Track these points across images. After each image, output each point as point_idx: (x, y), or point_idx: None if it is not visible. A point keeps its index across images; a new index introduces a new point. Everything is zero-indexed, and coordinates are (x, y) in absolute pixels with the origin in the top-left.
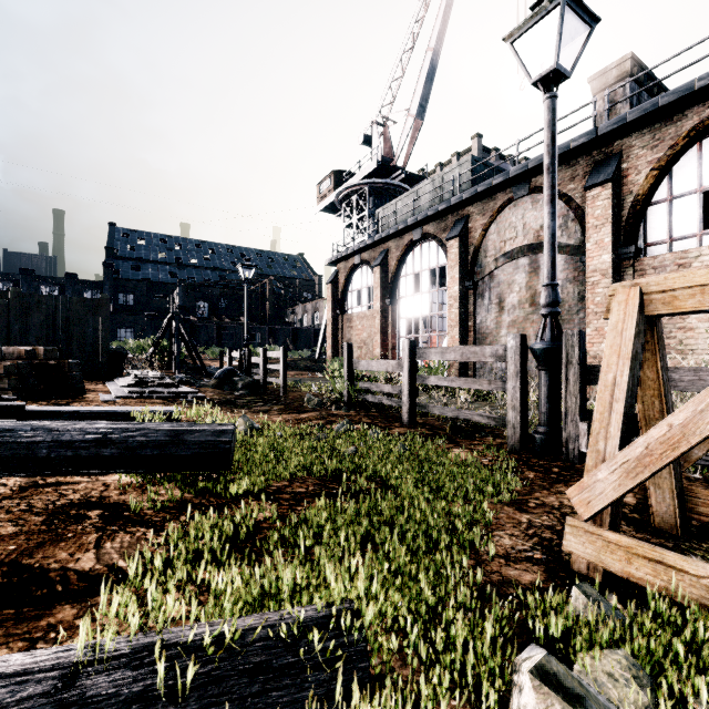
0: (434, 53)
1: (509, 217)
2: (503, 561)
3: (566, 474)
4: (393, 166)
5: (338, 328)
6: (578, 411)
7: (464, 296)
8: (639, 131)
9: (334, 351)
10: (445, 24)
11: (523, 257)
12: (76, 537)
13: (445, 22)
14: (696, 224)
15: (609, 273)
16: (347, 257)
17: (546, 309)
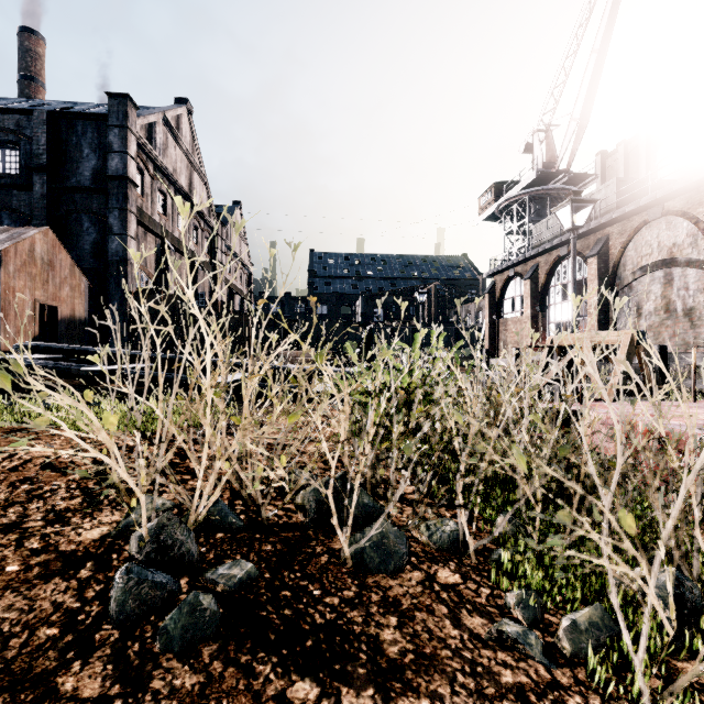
0: (599, 54)
1: (644, 236)
2: None
3: None
4: (554, 172)
5: (494, 331)
6: None
7: (604, 304)
8: None
9: (490, 351)
10: (612, 22)
11: (658, 270)
12: None
13: (612, 20)
14: None
15: None
16: (502, 271)
17: None
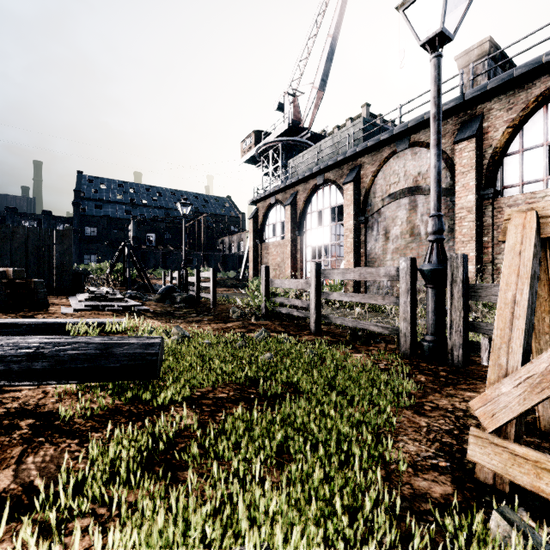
0: (333, 39)
1: (393, 166)
2: (411, 470)
3: (453, 378)
4: (301, 127)
5: (258, 254)
6: (462, 323)
7: (357, 228)
8: (497, 97)
9: (254, 272)
10: (342, 16)
11: (404, 198)
12: (1, 451)
13: (342, 15)
14: (542, 171)
15: (474, 209)
16: (264, 198)
17: (433, 236)
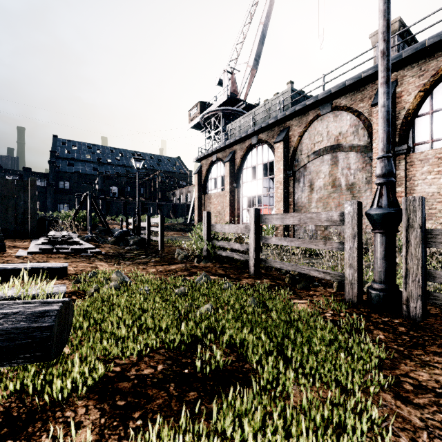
0: (264, 26)
1: (317, 127)
2: None
3: (417, 335)
4: (238, 99)
5: (202, 203)
6: (421, 272)
7: (286, 181)
8: (410, 65)
9: (199, 218)
10: (271, 7)
11: (327, 154)
12: None
13: (271, 6)
14: None
15: None
16: (207, 156)
17: (382, 178)
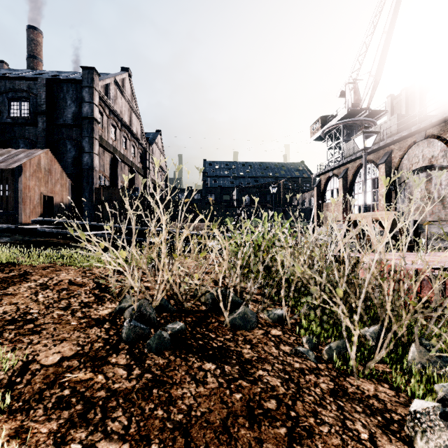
0: (388, 34)
1: (414, 151)
2: None
3: None
4: (359, 109)
5: (320, 210)
6: None
7: (388, 194)
8: None
9: (317, 223)
10: (396, 14)
11: (422, 173)
12: None
13: (396, 12)
14: None
15: None
16: (325, 173)
17: None
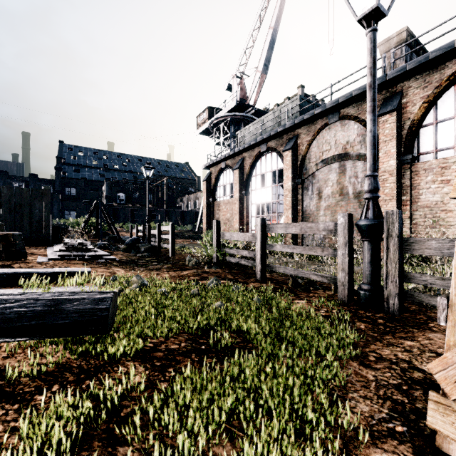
0: (274, 30)
1: (325, 136)
2: (368, 438)
3: (391, 326)
4: (247, 104)
5: (210, 210)
6: (398, 274)
7: (295, 189)
8: (415, 76)
9: (208, 226)
10: (281, 12)
11: (335, 163)
12: None
13: (281, 10)
14: (453, 140)
15: (395, 173)
16: (216, 163)
17: (369, 194)
